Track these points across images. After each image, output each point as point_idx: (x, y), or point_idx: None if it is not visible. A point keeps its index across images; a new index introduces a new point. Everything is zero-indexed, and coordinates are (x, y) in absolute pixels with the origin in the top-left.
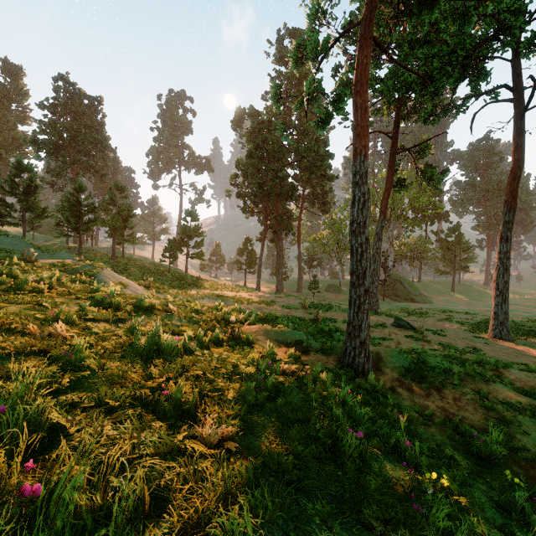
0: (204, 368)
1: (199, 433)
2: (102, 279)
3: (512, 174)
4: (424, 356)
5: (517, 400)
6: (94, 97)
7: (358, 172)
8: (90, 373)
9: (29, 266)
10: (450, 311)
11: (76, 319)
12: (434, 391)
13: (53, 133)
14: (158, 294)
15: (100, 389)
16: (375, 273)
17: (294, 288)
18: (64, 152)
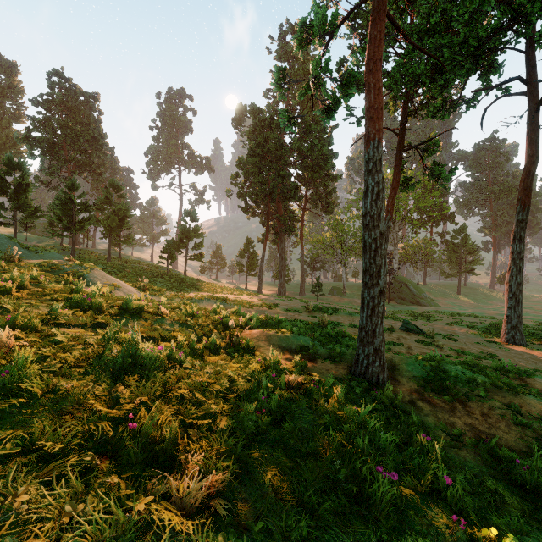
0: (192, 386)
1: (175, 490)
2: (92, 280)
3: (525, 171)
4: (443, 364)
5: None
6: (90, 94)
7: (371, 159)
8: (30, 399)
9: (11, 266)
10: (457, 314)
11: (38, 324)
12: (458, 405)
13: (47, 130)
14: (154, 296)
15: (34, 426)
16: None
17: (296, 291)
18: (59, 150)
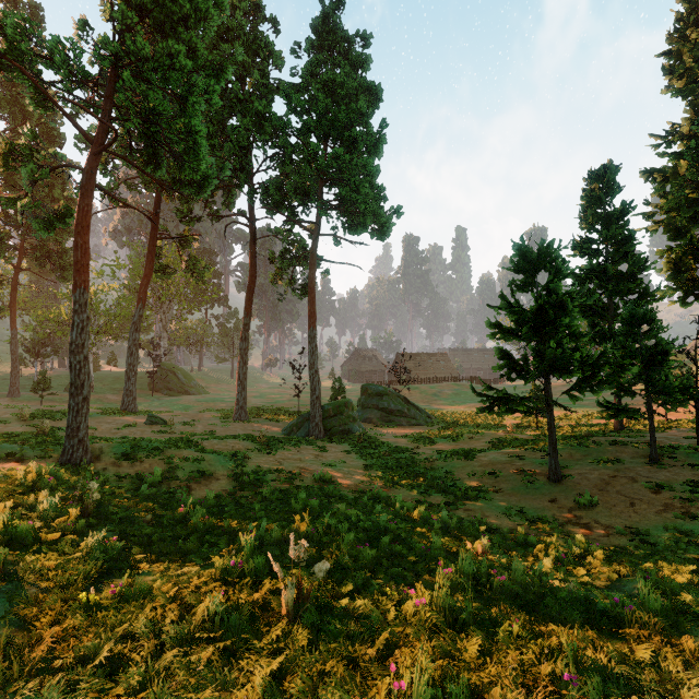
0: None
1: None
2: None
3: (249, 286)
4: (142, 442)
5: (192, 455)
6: None
7: (78, 301)
8: None
9: None
10: (217, 400)
11: None
12: (139, 463)
13: None
14: None
15: None
16: (132, 368)
17: (3, 390)
18: None
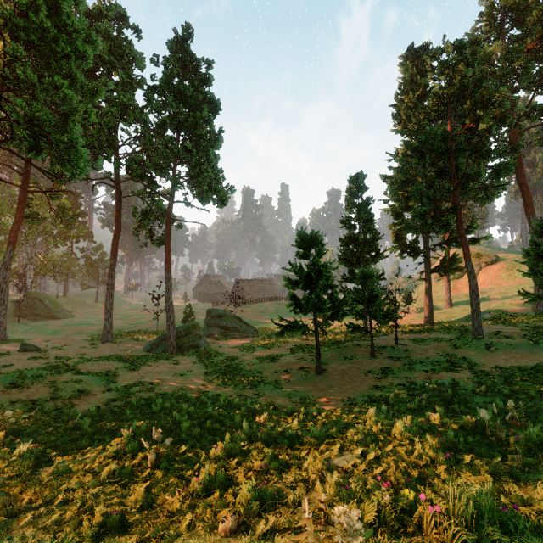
0: None
1: None
2: None
3: (115, 235)
4: (26, 371)
5: (71, 378)
6: None
7: None
8: None
9: None
10: (85, 324)
11: None
12: (26, 389)
13: None
14: None
15: None
16: (2, 302)
17: None
18: None
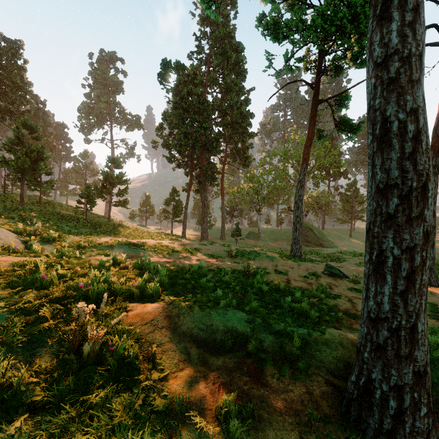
0: None
1: None
2: None
3: (438, 118)
4: None
5: None
6: (13, 40)
7: None
8: None
9: None
10: (359, 255)
11: None
12: None
13: None
14: (46, 244)
15: None
16: (298, 220)
17: (218, 235)
18: None
